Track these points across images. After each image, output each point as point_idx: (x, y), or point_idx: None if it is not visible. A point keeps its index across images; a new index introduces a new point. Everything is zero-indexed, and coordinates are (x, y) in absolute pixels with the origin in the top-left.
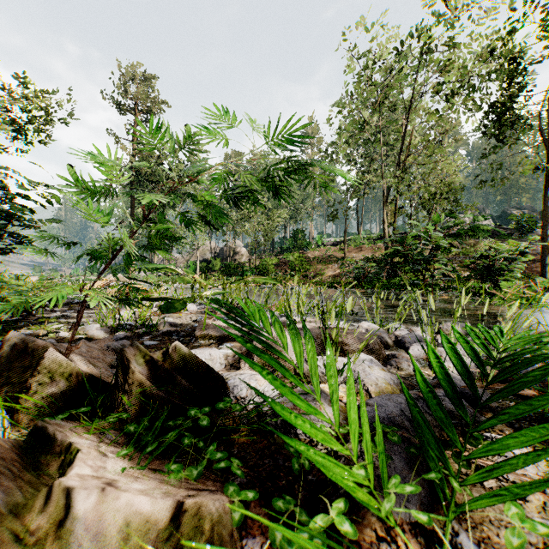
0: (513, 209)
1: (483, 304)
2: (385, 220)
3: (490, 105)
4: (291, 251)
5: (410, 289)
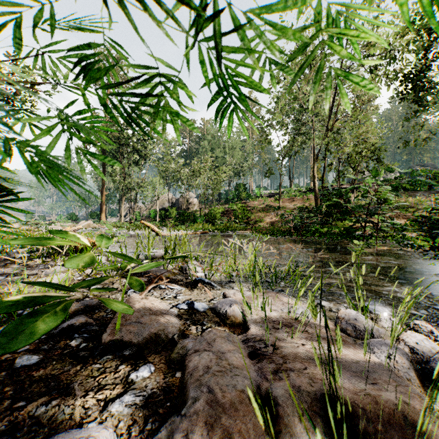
0: (417, 166)
1: (437, 260)
2: (315, 175)
3: (411, 73)
4: (234, 201)
5: (357, 243)
